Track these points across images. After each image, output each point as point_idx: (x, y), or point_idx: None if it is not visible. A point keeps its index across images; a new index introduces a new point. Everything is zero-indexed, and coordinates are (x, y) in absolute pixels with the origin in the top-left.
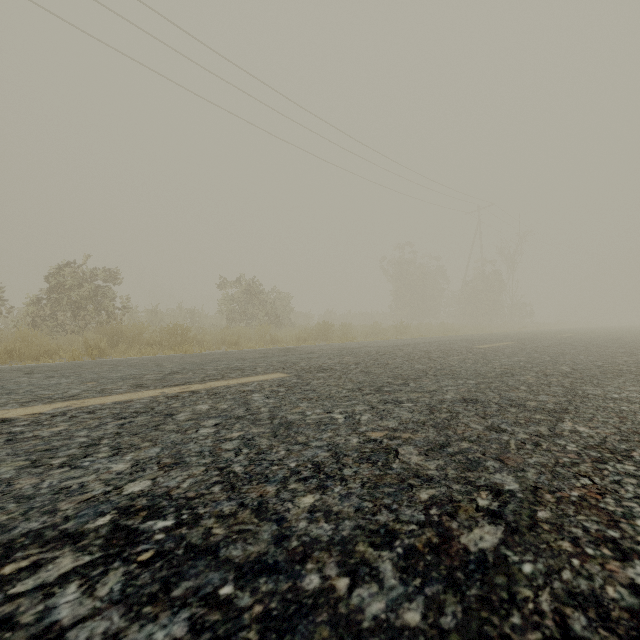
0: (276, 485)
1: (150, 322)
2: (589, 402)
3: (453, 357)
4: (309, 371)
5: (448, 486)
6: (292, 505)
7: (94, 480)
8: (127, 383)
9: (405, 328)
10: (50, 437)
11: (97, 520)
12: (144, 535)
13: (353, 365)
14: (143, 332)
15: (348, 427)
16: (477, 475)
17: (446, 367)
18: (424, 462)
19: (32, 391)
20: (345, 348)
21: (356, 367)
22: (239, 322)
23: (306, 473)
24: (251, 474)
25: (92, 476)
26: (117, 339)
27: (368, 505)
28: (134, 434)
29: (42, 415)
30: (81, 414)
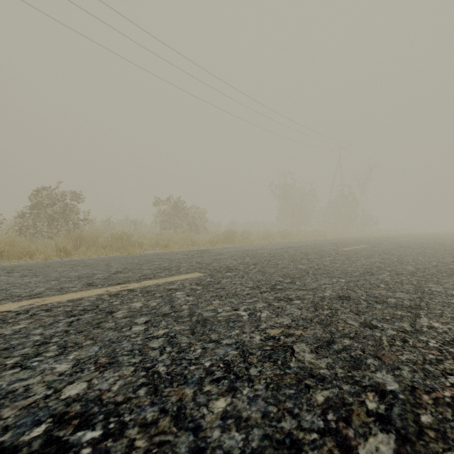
0: (193, 387)
1: (105, 229)
2: (435, 298)
3: (325, 258)
4: (219, 271)
5: (339, 387)
6: (207, 410)
7: (38, 382)
8: (81, 282)
9: (288, 234)
10: (11, 335)
11: (32, 431)
12: (72, 449)
13: (252, 265)
14: (99, 238)
15: (251, 324)
16: (361, 374)
17: (321, 267)
18: (316, 360)
19: (7, 289)
20: (245, 250)
21: (254, 267)
22: (169, 229)
23: (218, 373)
24: (172, 375)
25: (37, 378)
26: (80, 243)
27: (273, 409)
28: (79, 332)
29: (9, 313)
30: (40, 312)
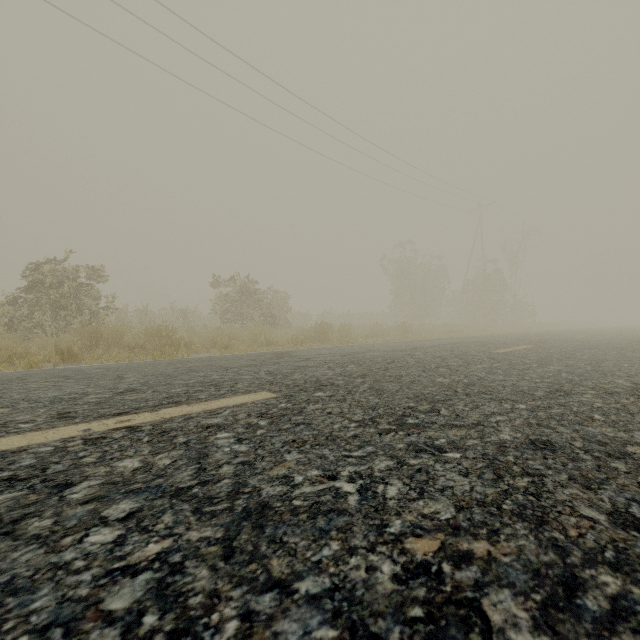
0: None
1: (140, 322)
2: None
3: (476, 366)
4: (304, 388)
5: None
6: None
7: None
8: (51, 410)
9: (407, 329)
10: None
11: None
12: None
13: (359, 378)
14: (124, 334)
15: (367, 521)
16: None
17: (475, 381)
18: None
19: None
20: (346, 353)
21: (363, 381)
22: (233, 322)
23: None
24: None
25: None
26: (96, 342)
27: None
28: None
29: None
30: None
